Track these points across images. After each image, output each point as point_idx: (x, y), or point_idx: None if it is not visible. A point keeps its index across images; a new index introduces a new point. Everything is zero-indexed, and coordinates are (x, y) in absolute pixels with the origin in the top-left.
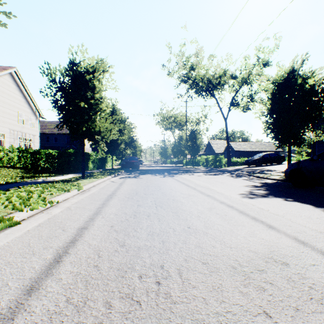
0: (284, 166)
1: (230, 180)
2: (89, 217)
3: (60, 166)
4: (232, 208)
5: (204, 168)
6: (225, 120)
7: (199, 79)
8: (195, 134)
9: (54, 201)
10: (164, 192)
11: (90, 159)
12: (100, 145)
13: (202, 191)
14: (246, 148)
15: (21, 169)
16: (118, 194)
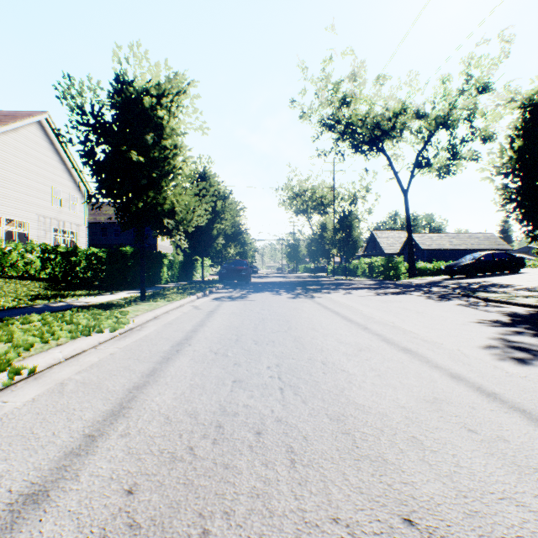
0: (526, 278)
1: (433, 308)
2: (85, 433)
3: (110, 276)
4: (502, 405)
5: (367, 280)
6: (405, 193)
7: (357, 120)
8: (349, 219)
9: (28, 367)
10: (299, 336)
11: (164, 264)
12: (175, 237)
13: (385, 336)
14: (443, 244)
15: (44, 282)
16: (196, 341)
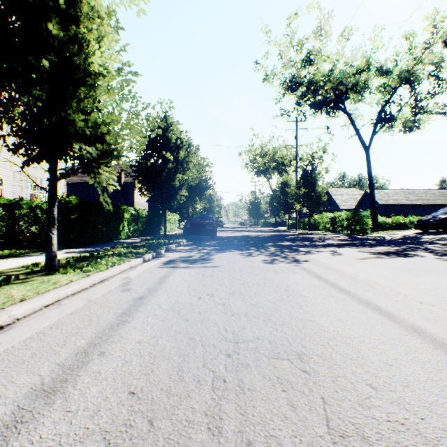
0: None
1: None
2: None
3: None
4: None
5: (333, 234)
6: (366, 149)
7: (321, 77)
8: (313, 175)
9: None
10: None
11: (125, 218)
12: (98, 175)
13: None
14: (399, 200)
15: None
16: None
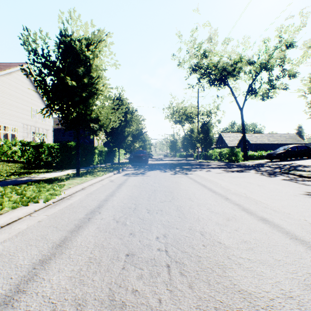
0: None
1: (268, 182)
2: None
3: (61, 160)
4: None
5: (218, 162)
6: (241, 110)
7: (212, 66)
8: (207, 126)
9: None
10: (180, 205)
11: (96, 152)
12: (98, 136)
13: (244, 206)
14: (264, 141)
15: (21, 164)
16: (105, 210)
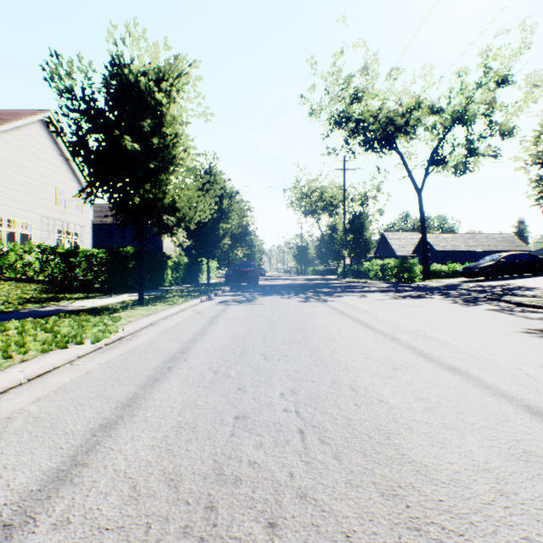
0: None
1: (463, 313)
2: (0, 519)
3: (110, 278)
4: None
5: (380, 282)
6: (419, 192)
7: (369, 116)
8: (361, 219)
9: None
10: (317, 349)
11: (168, 265)
12: (176, 235)
13: (421, 349)
14: (458, 246)
15: (41, 285)
16: (193, 355)
